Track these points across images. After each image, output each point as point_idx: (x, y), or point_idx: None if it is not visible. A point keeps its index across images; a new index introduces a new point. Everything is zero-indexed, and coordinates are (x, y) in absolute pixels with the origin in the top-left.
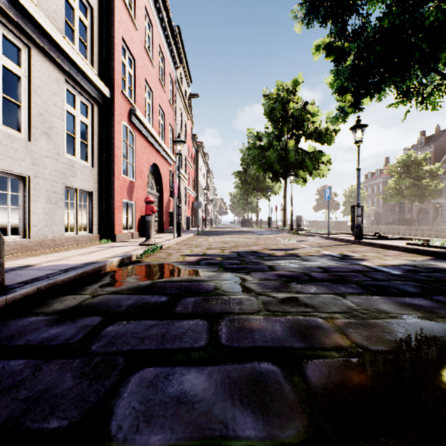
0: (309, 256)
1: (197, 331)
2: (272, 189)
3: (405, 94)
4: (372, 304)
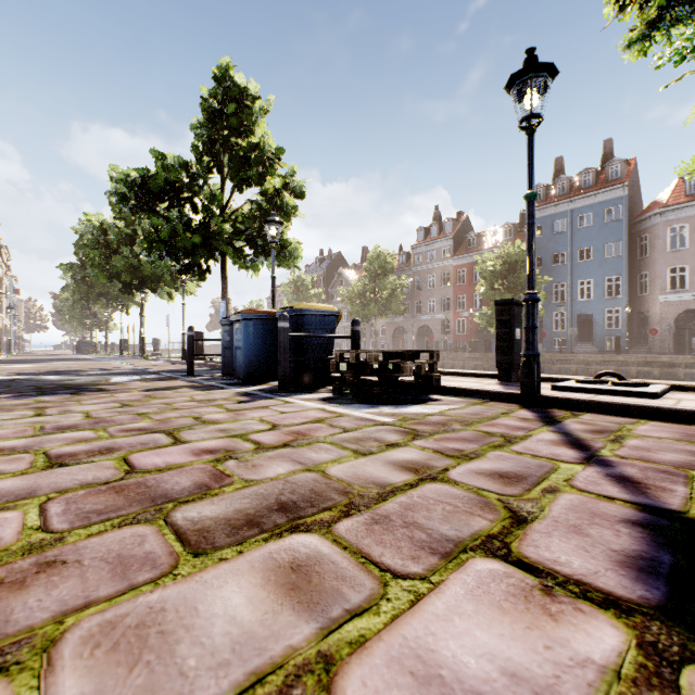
0: (118, 370)
1: (31, 382)
2: (134, 299)
3: (191, 268)
4: (113, 376)
